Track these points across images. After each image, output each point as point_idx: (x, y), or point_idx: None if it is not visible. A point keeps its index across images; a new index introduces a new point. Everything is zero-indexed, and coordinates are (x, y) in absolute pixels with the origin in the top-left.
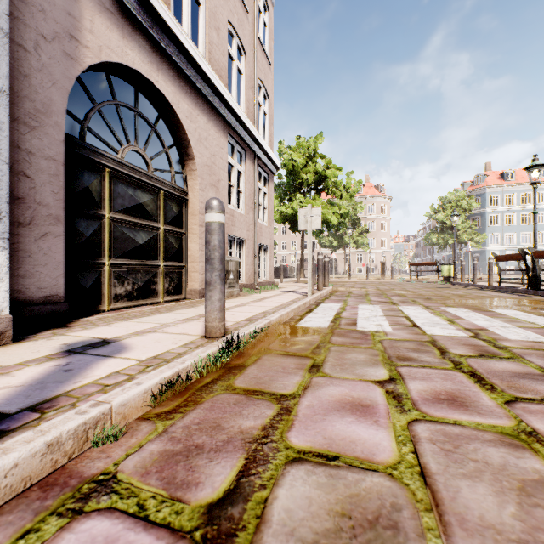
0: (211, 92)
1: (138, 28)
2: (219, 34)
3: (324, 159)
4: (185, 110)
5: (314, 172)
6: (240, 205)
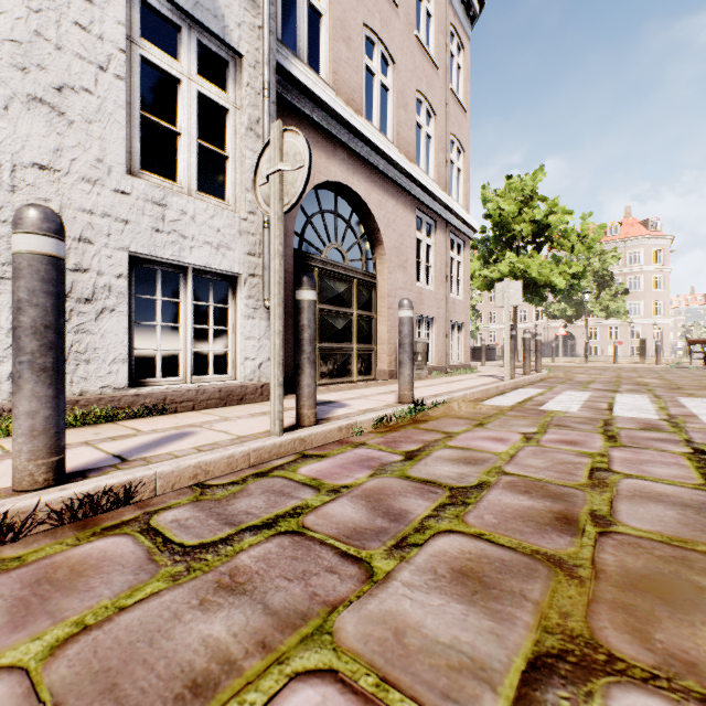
0: (399, 174)
1: (339, 144)
2: (407, 110)
3: (545, 202)
4: (375, 200)
5: (531, 221)
6: (429, 280)
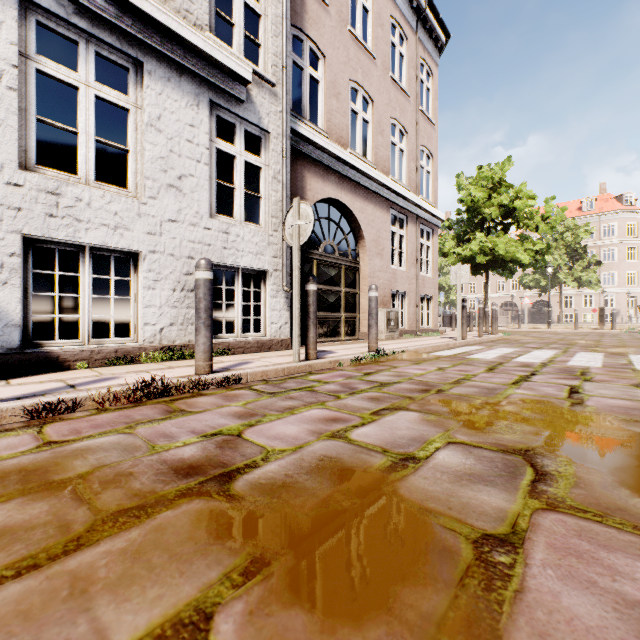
0: (376, 185)
1: (331, 171)
2: (383, 135)
3: (511, 189)
4: (358, 207)
5: (499, 205)
6: (402, 263)
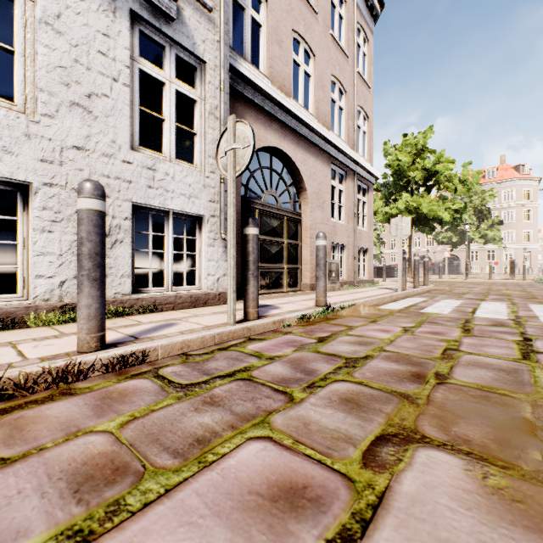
0: (318, 138)
1: (273, 119)
2: (324, 90)
3: (433, 154)
4: (300, 158)
5: (422, 169)
6: (341, 217)
